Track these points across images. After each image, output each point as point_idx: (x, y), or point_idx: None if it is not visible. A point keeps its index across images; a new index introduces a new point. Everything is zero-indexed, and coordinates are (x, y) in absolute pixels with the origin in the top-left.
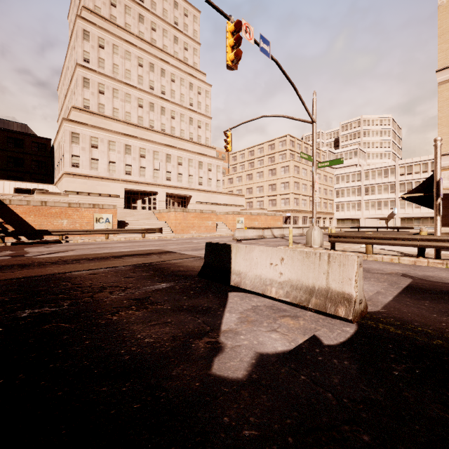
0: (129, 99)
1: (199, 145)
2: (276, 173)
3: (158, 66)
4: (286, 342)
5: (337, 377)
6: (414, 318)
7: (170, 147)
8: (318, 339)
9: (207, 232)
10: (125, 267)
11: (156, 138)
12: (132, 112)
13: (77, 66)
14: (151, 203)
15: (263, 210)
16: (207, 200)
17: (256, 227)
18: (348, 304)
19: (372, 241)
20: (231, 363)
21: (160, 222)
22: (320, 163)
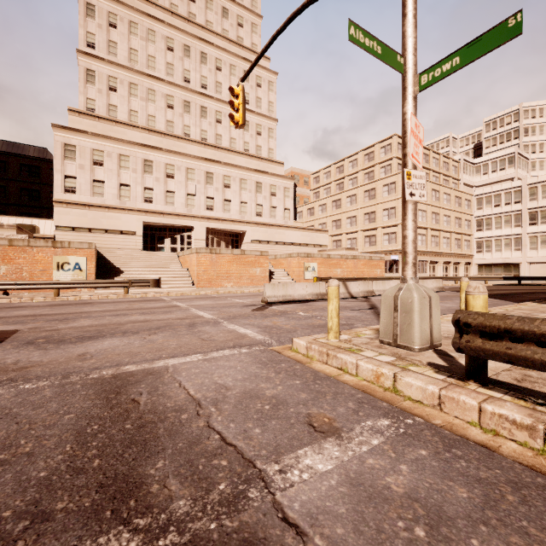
0: (153, 97)
1: (258, 159)
2: (375, 195)
3: (197, 50)
4: None
5: None
6: None
7: (212, 162)
8: None
9: (252, 285)
10: None
11: (193, 150)
12: (157, 115)
13: (77, 54)
14: (185, 243)
15: (351, 251)
16: (269, 237)
17: (334, 277)
18: None
19: None
20: None
21: (178, 270)
22: (429, 69)
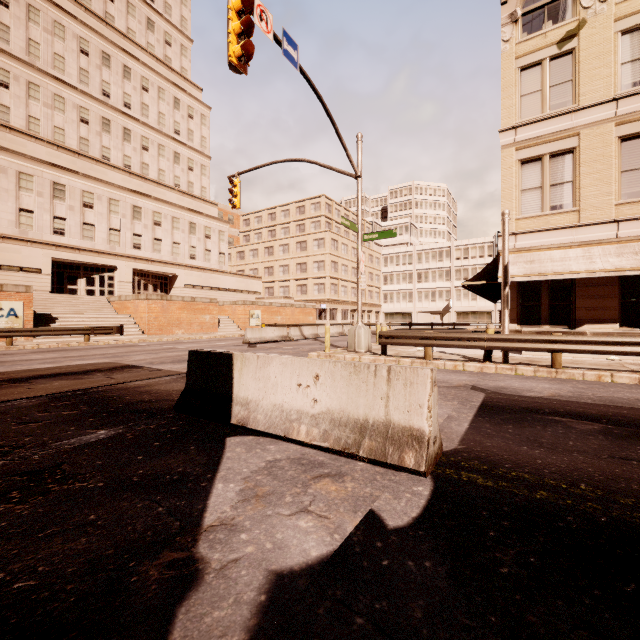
0: (61, 105)
1: (191, 197)
2: (306, 248)
3: (119, 61)
4: (326, 535)
5: (419, 603)
6: (502, 456)
7: (140, 195)
8: (379, 519)
9: (203, 332)
10: (30, 401)
11: (115, 178)
12: (67, 129)
13: None
14: (105, 285)
15: (289, 300)
16: (203, 282)
17: (278, 324)
18: (418, 447)
19: (432, 343)
20: (215, 613)
21: (120, 317)
22: (367, 234)
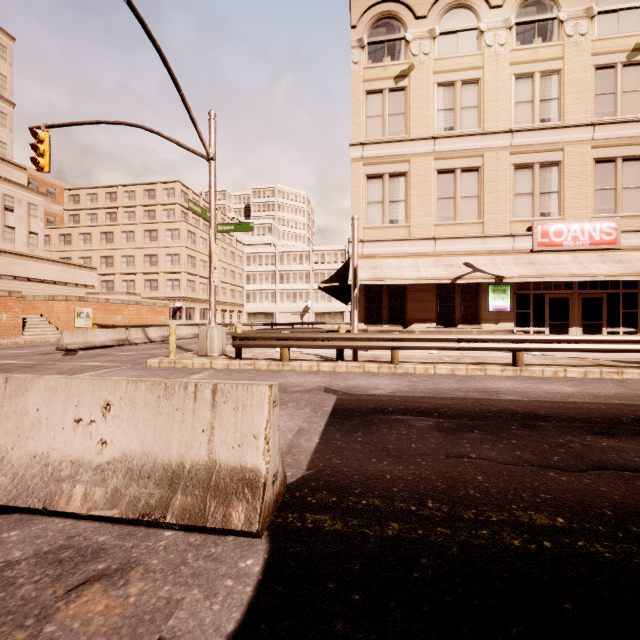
0: None
1: None
2: (157, 238)
3: None
4: None
5: None
6: (353, 478)
7: None
8: None
9: None
10: None
11: None
12: None
13: None
14: None
15: (133, 296)
16: (1, 269)
17: (118, 325)
18: (251, 495)
19: (289, 343)
20: None
21: None
22: (222, 224)
